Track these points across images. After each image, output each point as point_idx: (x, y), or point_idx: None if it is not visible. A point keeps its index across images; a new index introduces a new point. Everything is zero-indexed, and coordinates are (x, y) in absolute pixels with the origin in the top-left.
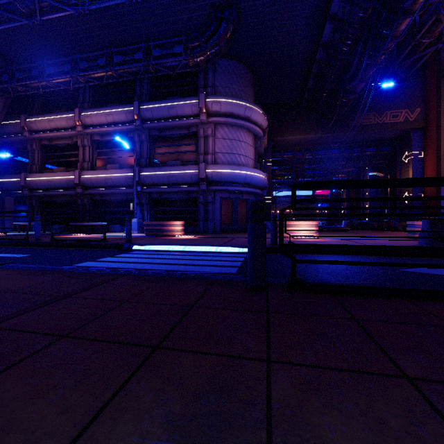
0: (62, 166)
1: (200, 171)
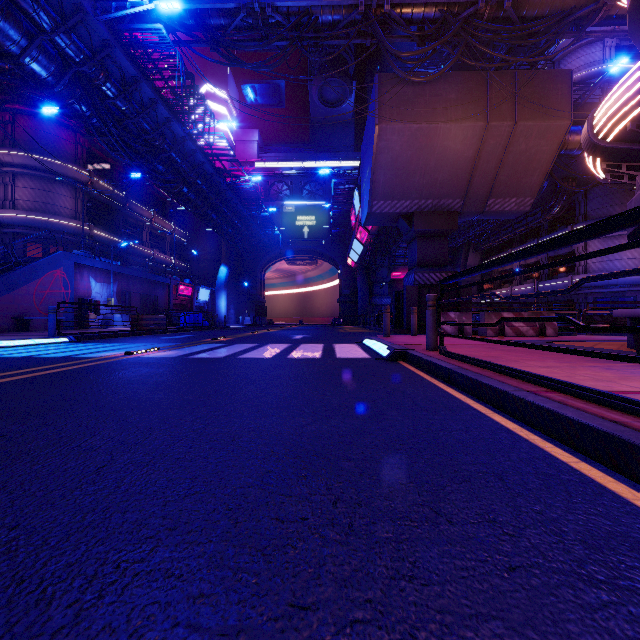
0: (508, 283)
1: (568, 282)
